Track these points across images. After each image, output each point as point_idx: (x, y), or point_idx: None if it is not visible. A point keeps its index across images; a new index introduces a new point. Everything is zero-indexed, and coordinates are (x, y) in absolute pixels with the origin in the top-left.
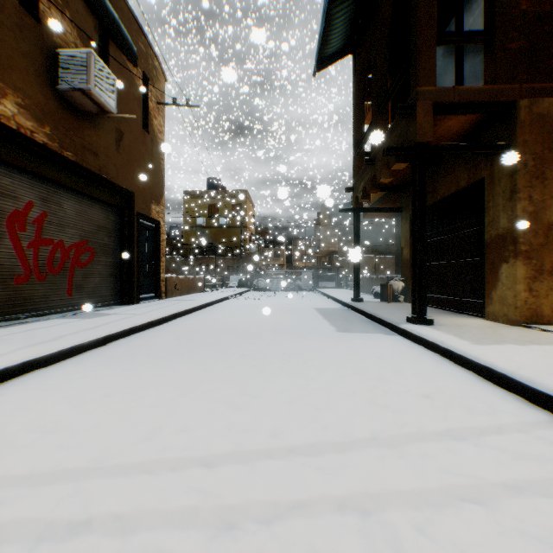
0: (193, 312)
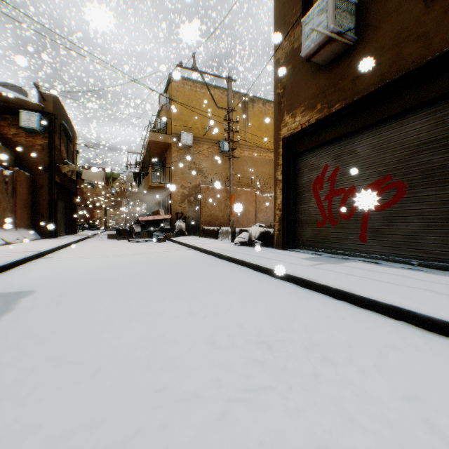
0: (393, 318)
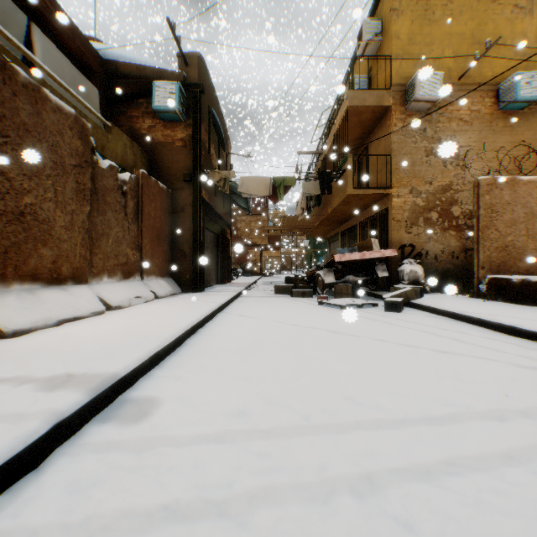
0: None
